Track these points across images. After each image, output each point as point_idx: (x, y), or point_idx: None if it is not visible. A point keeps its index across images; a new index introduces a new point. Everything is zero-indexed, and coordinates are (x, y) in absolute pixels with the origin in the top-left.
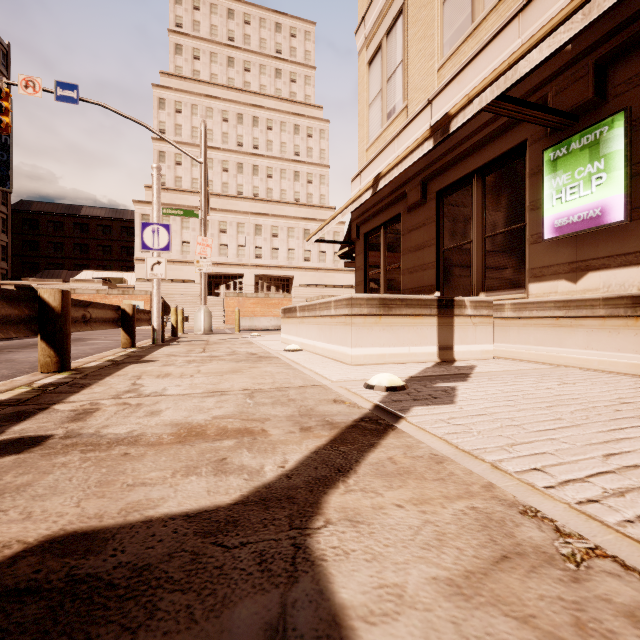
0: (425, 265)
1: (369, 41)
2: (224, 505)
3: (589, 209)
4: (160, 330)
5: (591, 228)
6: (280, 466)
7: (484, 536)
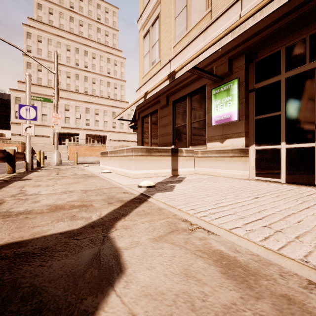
0: (168, 133)
1: (144, 27)
2: (76, 229)
3: (226, 115)
4: (30, 163)
5: (227, 122)
6: (99, 216)
7: (168, 227)
